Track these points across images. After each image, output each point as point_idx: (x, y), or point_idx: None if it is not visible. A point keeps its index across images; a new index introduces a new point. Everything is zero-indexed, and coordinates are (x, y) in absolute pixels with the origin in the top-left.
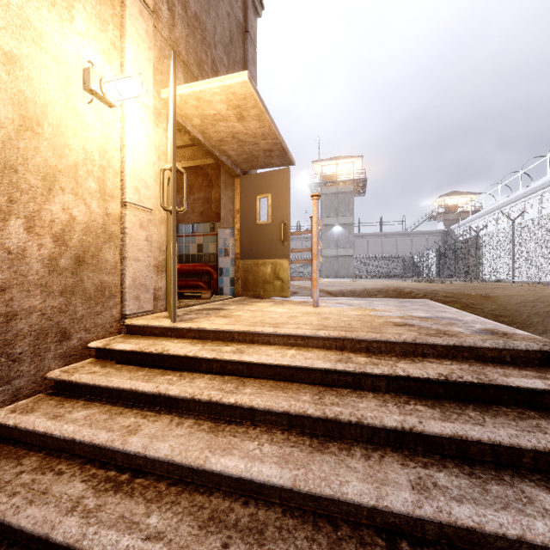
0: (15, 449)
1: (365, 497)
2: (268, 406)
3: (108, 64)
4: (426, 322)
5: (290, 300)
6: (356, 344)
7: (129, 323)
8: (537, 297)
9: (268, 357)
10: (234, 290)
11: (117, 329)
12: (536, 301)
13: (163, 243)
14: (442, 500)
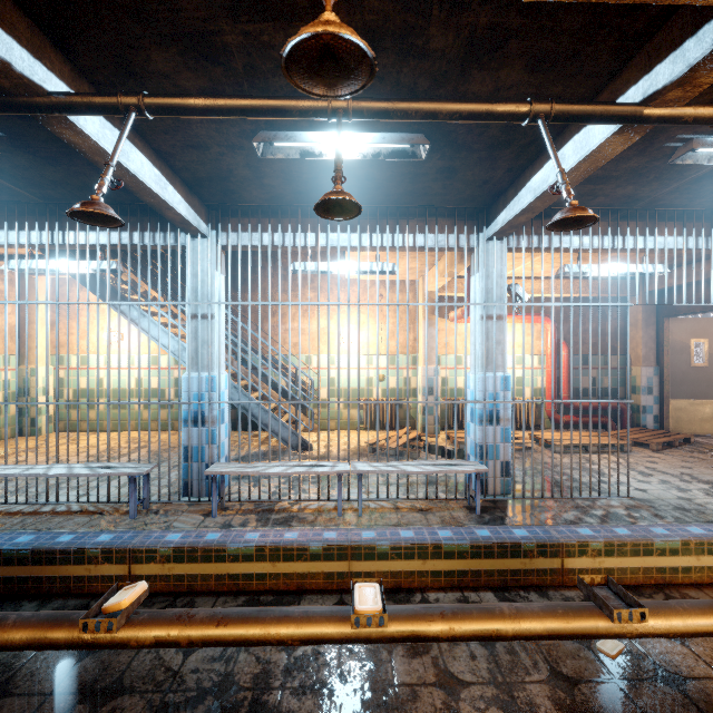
0: None
1: None
2: None
3: None
4: None
5: None
6: None
7: None
8: None
9: None
10: (657, 427)
11: None
12: None
13: None
14: None
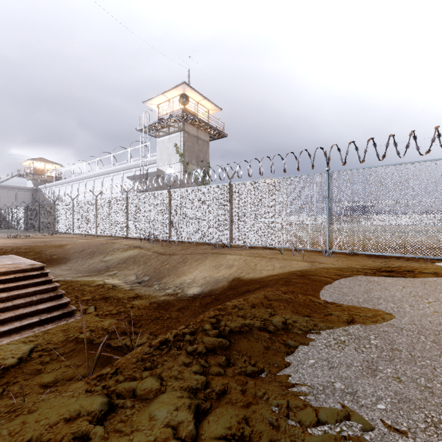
0: None
1: None
2: None
3: None
4: (11, 265)
5: None
6: None
7: None
8: (72, 245)
9: None
10: None
11: None
12: (71, 247)
13: None
14: (13, 293)
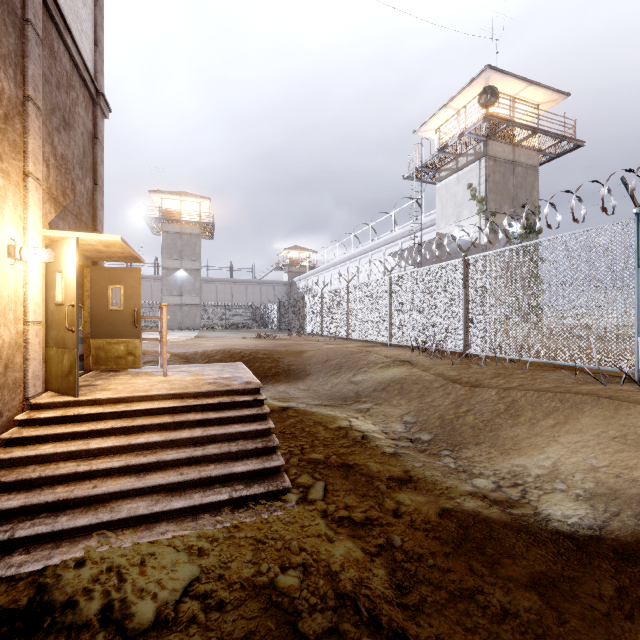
0: (14, 467)
1: (188, 436)
2: (151, 423)
3: (18, 232)
4: (225, 380)
5: (143, 371)
6: (189, 395)
7: (36, 402)
8: (314, 352)
9: (146, 406)
10: (83, 365)
11: (22, 408)
12: (313, 355)
13: (43, 342)
14: (209, 431)
